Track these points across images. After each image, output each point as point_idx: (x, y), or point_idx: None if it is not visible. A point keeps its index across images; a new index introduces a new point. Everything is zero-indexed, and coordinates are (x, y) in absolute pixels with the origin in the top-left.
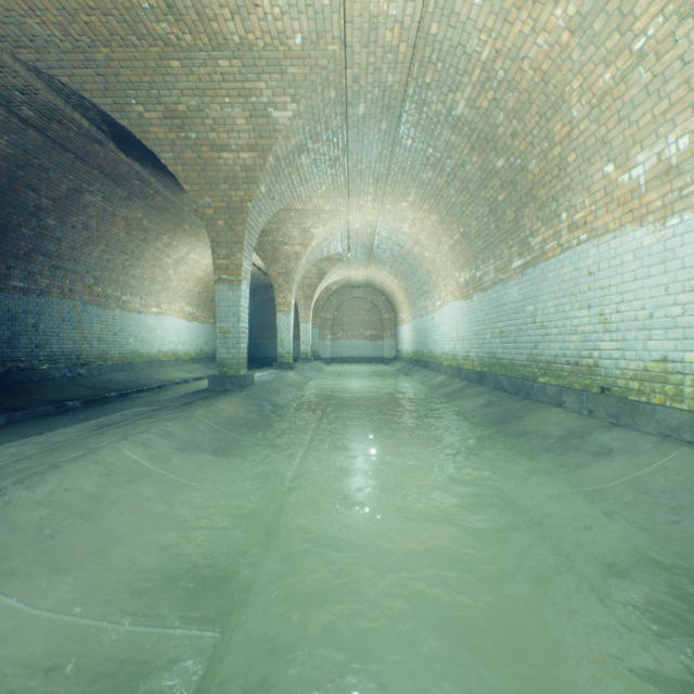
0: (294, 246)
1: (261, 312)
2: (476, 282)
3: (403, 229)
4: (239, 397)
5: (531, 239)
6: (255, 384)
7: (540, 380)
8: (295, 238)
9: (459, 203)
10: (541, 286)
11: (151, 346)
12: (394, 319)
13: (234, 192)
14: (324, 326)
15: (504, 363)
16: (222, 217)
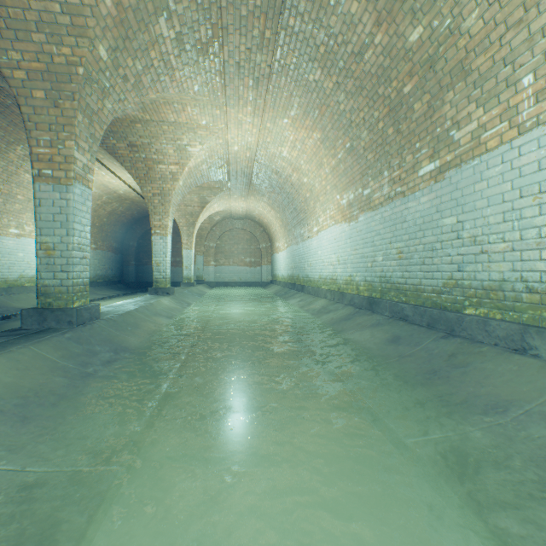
0: (170, 166)
1: (148, 240)
2: (364, 201)
3: (283, 153)
4: (48, 345)
5: (456, 131)
6: (102, 317)
7: (470, 311)
8: (170, 156)
9: (348, 110)
10: (473, 190)
11: (8, 270)
12: (270, 248)
13: (55, 47)
14: (208, 254)
15: (405, 289)
16: (41, 85)
